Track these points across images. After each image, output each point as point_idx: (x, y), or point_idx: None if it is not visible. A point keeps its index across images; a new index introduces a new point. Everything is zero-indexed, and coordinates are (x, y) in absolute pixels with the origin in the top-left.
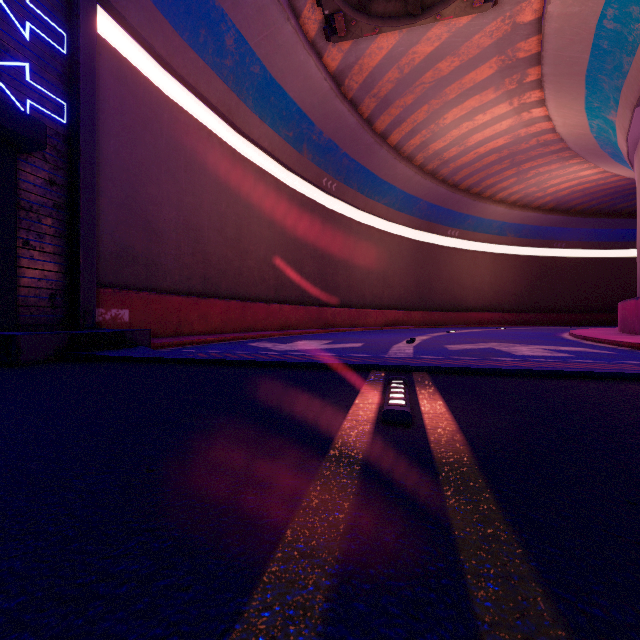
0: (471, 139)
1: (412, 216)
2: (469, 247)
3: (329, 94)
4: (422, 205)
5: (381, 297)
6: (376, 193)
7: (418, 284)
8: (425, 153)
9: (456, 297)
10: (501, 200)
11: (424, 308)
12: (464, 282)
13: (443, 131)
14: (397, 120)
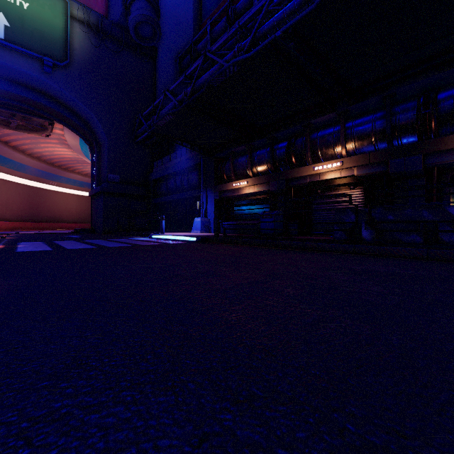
0: (56, 152)
1: (26, 173)
2: (64, 190)
3: None
4: (32, 169)
5: (4, 215)
6: (1, 162)
7: (31, 208)
8: (32, 151)
9: (56, 215)
10: (79, 172)
11: (35, 221)
12: (61, 208)
13: (40, 147)
14: (14, 140)
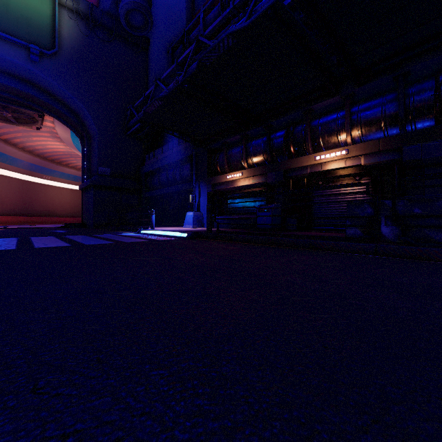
0: (48, 146)
1: (19, 167)
2: (58, 185)
3: None
4: (25, 163)
5: None
6: None
7: (24, 202)
8: (24, 144)
9: (49, 209)
10: (73, 167)
11: (28, 215)
12: (55, 202)
13: (33, 141)
14: (5, 133)
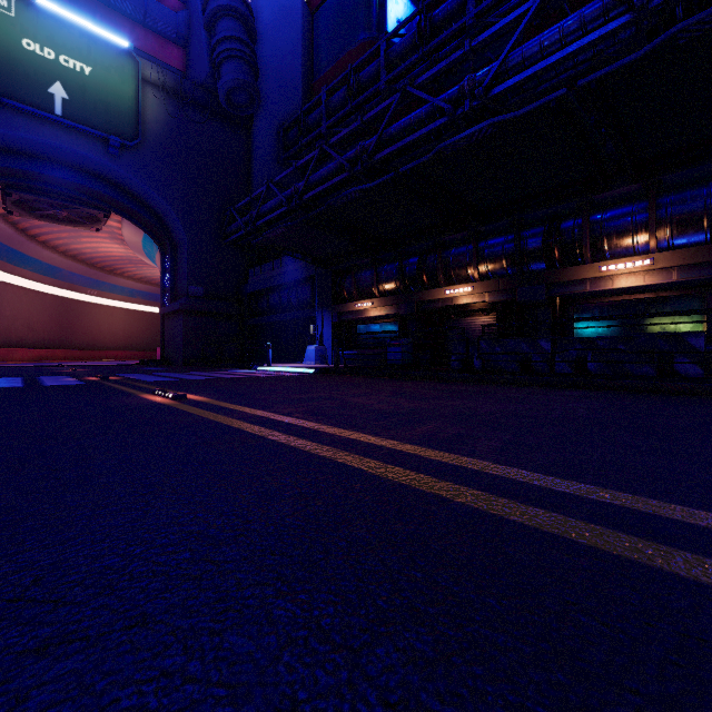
0: (101, 249)
1: (56, 279)
2: (107, 303)
3: None
4: (65, 273)
5: (27, 339)
6: (24, 263)
7: (61, 329)
8: (67, 247)
9: (96, 339)
10: (130, 276)
11: (67, 347)
12: (103, 328)
13: (81, 243)
14: (46, 233)
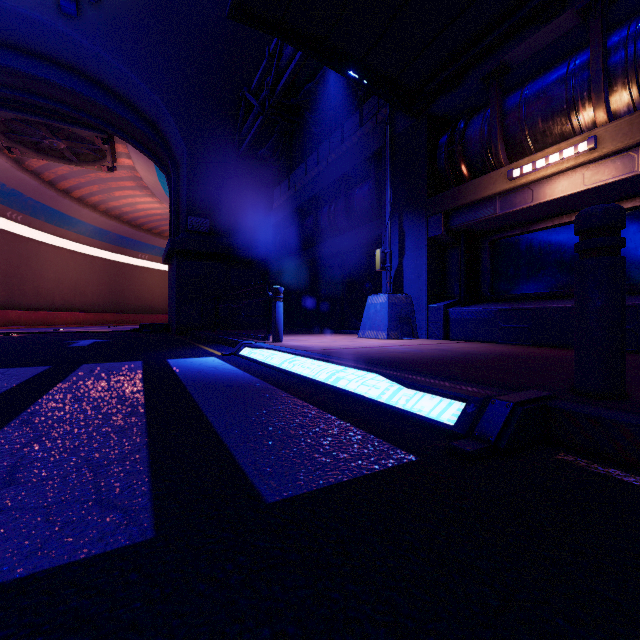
0: (138, 206)
1: (104, 242)
2: (159, 267)
3: (11, 168)
4: (112, 235)
5: (73, 302)
6: (65, 224)
7: (111, 293)
8: (106, 205)
9: (147, 303)
10: None
11: (117, 311)
12: (154, 292)
13: (116, 198)
14: (76, 186)
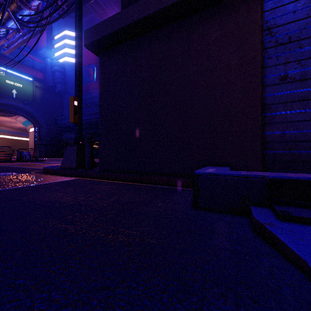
0: (0, 118)
1: None
2: None
3: None
4: None
5: None
6: None
7: None
8: None
9: None
10: (5, 125)
11: None
12: None
13: None
14: None
